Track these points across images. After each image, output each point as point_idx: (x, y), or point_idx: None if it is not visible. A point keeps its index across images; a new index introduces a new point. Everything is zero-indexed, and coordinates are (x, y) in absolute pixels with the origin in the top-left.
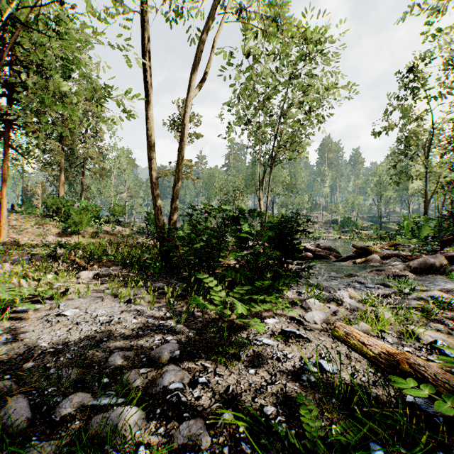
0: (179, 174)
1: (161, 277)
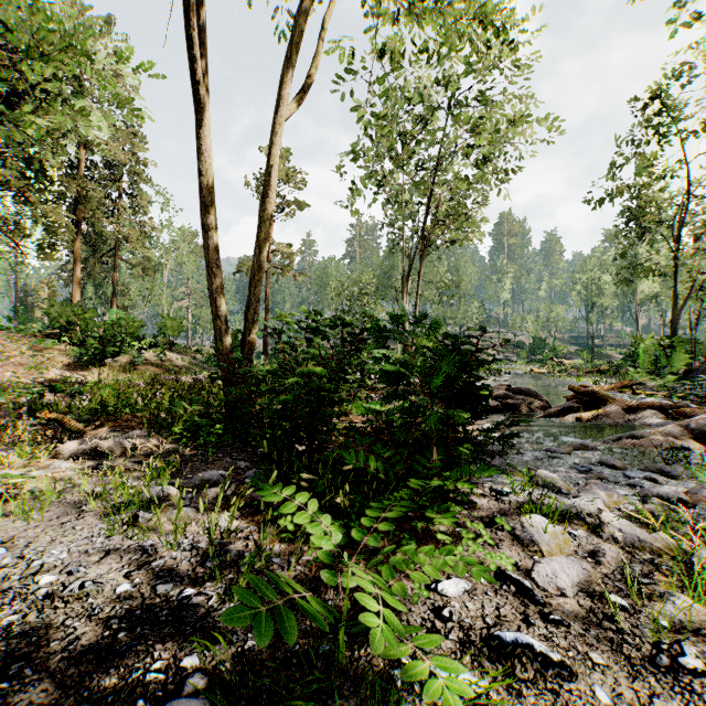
0: (260, 259)
1: (221, 453)
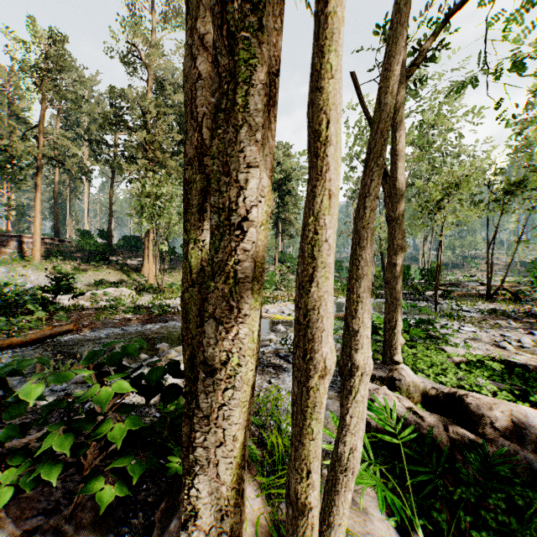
0: None
1: None
